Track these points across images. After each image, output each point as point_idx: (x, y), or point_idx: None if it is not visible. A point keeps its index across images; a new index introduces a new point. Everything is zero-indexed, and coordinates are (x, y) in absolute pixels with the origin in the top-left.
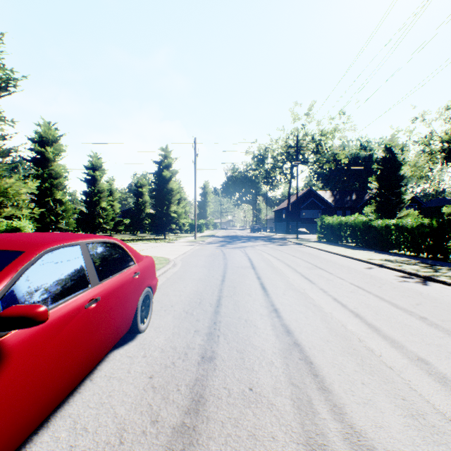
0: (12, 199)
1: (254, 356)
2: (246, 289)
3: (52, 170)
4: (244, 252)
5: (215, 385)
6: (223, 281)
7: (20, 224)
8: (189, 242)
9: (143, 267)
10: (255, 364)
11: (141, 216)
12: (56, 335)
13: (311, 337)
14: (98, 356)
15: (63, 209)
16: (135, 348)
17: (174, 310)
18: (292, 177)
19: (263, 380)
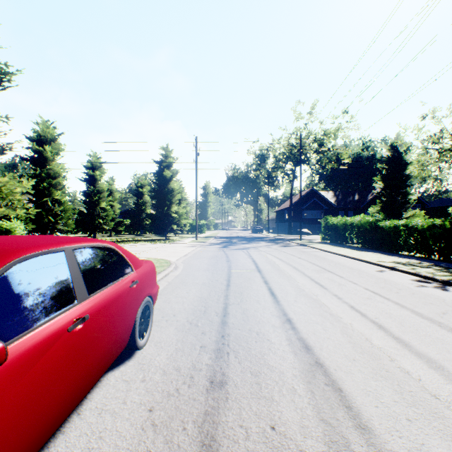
0: (5, 198)
1: (272, 380)
2: (253, 295)
3: (50, 170)
4: (248, 254)
5: (228, 421)
6: (228, 286)
7: (11, 225)
8: (190, 243)
9: (142, 274)
10: (274, 392)
11: (142, 217)
12: (25, 374)
13: (334, 354)
14: (86, 387)
15: (61, 209)
16: (133, 369)
17: (176, 320)
18: (295, 177)
19: (286, 415)
